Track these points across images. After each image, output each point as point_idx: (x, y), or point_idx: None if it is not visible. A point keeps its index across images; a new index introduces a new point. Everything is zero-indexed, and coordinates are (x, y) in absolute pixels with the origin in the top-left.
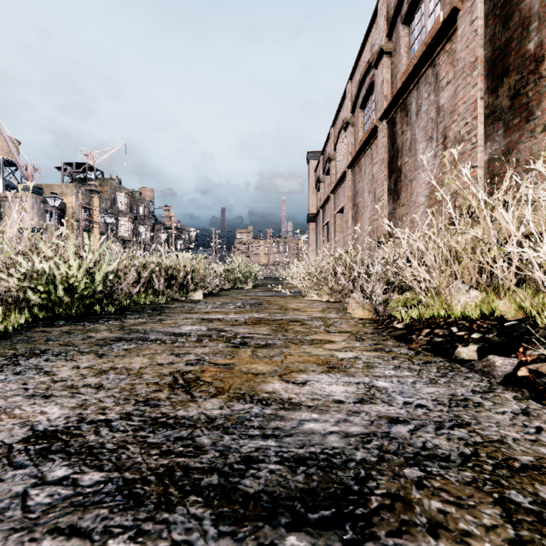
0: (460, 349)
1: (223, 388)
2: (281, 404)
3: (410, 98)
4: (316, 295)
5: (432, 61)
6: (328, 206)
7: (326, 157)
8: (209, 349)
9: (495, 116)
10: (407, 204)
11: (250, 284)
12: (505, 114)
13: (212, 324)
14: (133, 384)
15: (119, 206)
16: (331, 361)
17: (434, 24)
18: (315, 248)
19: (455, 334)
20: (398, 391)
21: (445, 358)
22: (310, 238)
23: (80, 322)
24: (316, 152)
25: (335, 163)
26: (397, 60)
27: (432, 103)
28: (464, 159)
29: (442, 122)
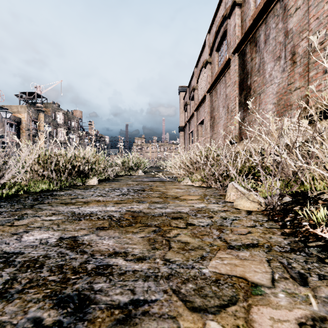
0: None
1: None
2: None
3: (259, 32)
4: (190, 181)
5: None
6: (193, 120)
7: (191, 88)
8: None
9: None
10: (256, 112)
11: (139, 171)
12: None
13: (73, 226)
14: None
15: (58, 120)
16: None
17: None
18: (183, 148)
19: None
20: None
21: None
22: (181, 141)
23: None
24: (184, 86)
25: (197, 91)
26: (247, 8)
27: (281, 30)
28: (317, 66)
29: (290, 42)
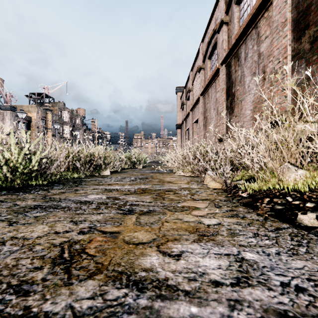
0: (300, 216)
1: (103, 264)
2: (157, 289)
3: (241, 49)
4: (183, 172)
5: (255, 25)
6: (189, 119)
7: (187, 89)
8: (102, 216)
9: (299, 56)
10: (238, 115)
11: (141, 165)
12: (306, 54)
13: (110, 193)
14: (19, 258)
15: (64, 118)
16: (200, 228)
17: (256, 1)
18: (180, 144)
19: (292, 203)
20: (269, 265)
21: (291, 224)
22: (178, 138)
23: (17, 192)
24: (181, 87)
25: (193, 93)
26: (232, 27)
27: (255, 51)
28: (277, 84)
29: (262, 62)
